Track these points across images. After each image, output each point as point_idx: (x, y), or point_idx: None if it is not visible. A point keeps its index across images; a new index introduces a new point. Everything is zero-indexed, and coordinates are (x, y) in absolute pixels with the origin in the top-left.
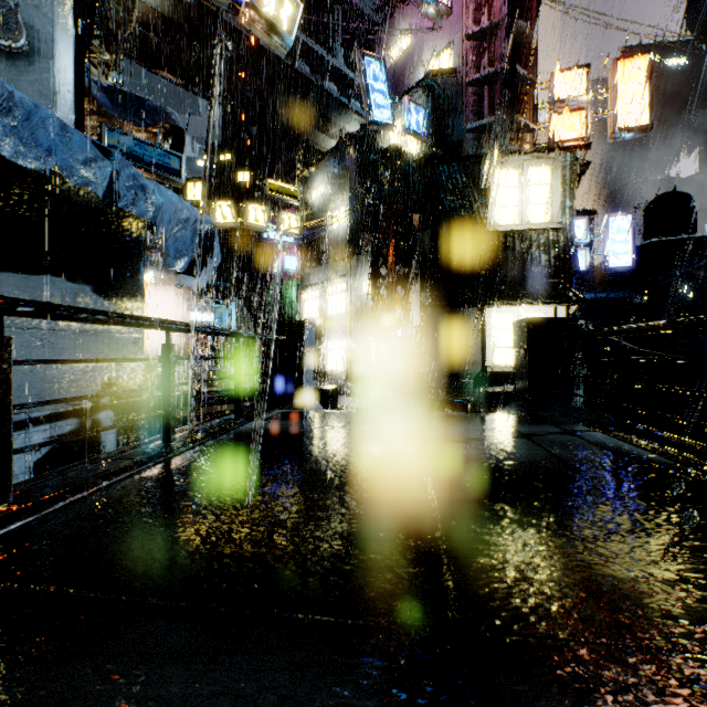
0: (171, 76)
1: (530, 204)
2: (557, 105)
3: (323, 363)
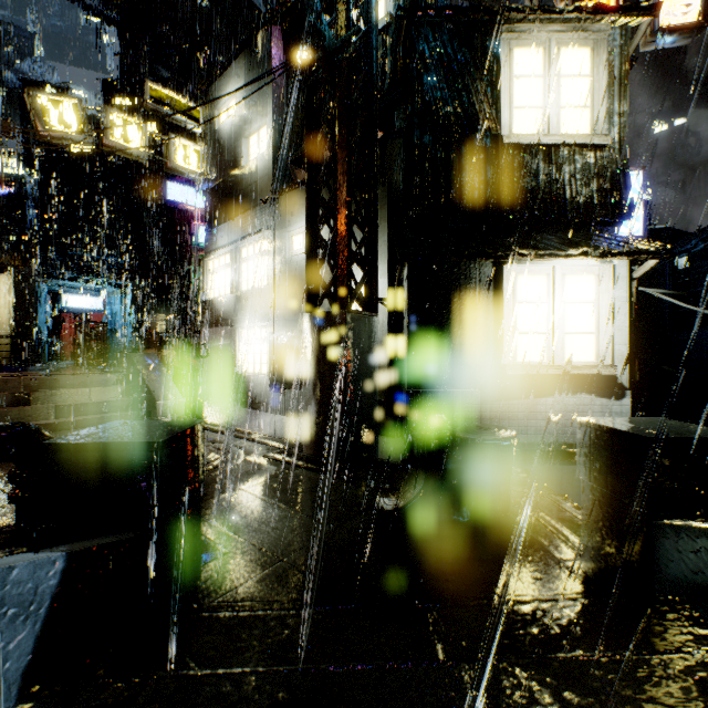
0: None
1: (561, 106)
2: None
3: (234, 363)
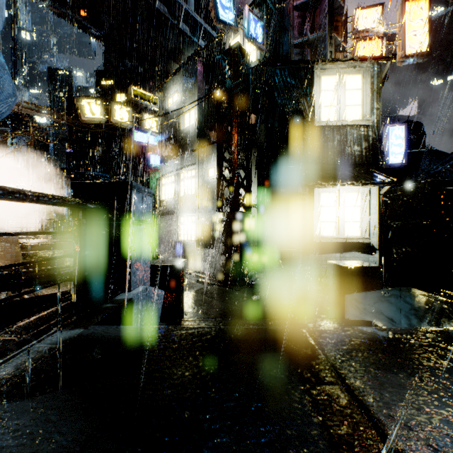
0: (60, 13)
1: (346, 105)
2: (359, 34)
3: (176, 234)
